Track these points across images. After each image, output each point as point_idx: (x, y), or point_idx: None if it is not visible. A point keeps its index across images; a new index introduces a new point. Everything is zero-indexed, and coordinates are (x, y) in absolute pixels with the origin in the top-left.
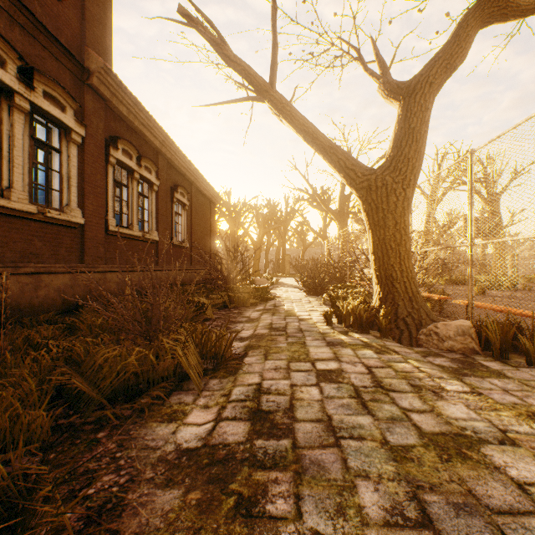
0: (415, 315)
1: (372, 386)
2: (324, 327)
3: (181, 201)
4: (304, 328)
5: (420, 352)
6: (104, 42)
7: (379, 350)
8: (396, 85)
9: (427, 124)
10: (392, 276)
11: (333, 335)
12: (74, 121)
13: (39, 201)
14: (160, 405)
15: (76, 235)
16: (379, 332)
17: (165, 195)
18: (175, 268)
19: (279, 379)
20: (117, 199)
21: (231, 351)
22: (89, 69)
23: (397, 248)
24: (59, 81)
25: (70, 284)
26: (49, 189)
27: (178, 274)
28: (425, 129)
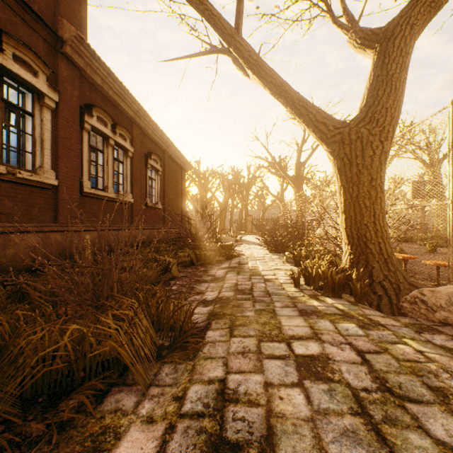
0: (392, 278)
1: (376, 389)
2: (292, 289)
3: (155, 167)
4: (271, 290)
5: (410, 325)
6: (78, 14)
7: (361, 323)
8: (371, 32)
9: (407, 71)
10: (366, 236)
11: (304, 300)
12: (47, 86)
13: (14, 164)
14: (88, 416)
15: (50, 196)
16: (351, 295)
17: (140, 161)
18: (148, 227)
19: (249, 371)
20: (93, 163)
21: (192, 323)
22: (62, 38)
23: (371, 206)
24: (32, 47)
25: (42, 243)
26: (23, 151)
27: (151, 233)
28: (405, 77)
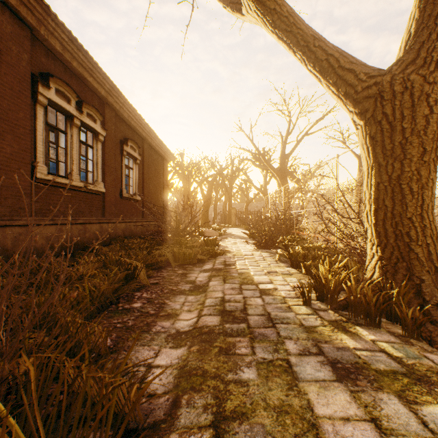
0: None
1: None
2: (302, 309)
3: (132, 155)
4: (273, 312)
5: None
6: None
7: None
8: None
9: None
10: (409, 235)
11: (328, 335)
12: None
13: None
14: None
15: None
16: (388, 320)
17: (114, 146)
18: (124, 220)
19: None
20: (54, 146)
21: (140, 412)
22: None
23: (419, 192)
24: None
25: None
26: None
27: (128, 226)
28: None
